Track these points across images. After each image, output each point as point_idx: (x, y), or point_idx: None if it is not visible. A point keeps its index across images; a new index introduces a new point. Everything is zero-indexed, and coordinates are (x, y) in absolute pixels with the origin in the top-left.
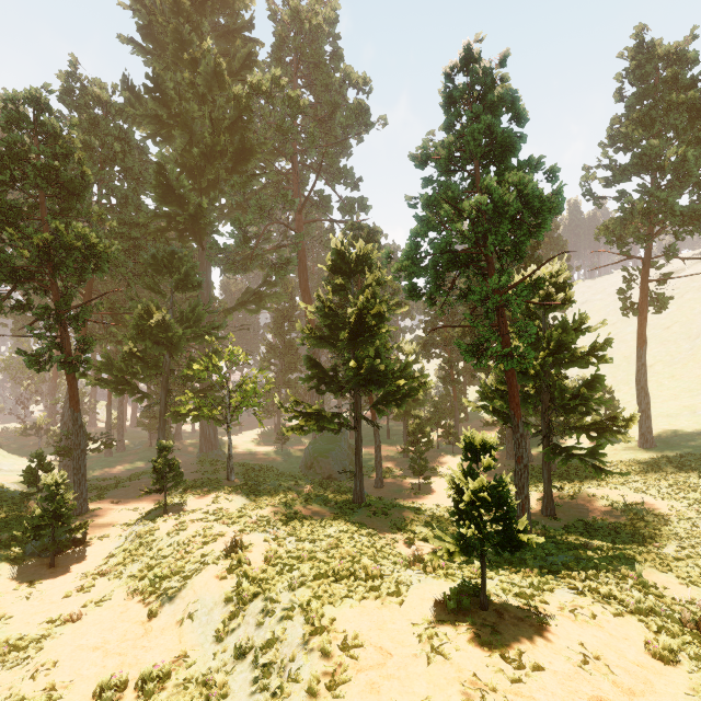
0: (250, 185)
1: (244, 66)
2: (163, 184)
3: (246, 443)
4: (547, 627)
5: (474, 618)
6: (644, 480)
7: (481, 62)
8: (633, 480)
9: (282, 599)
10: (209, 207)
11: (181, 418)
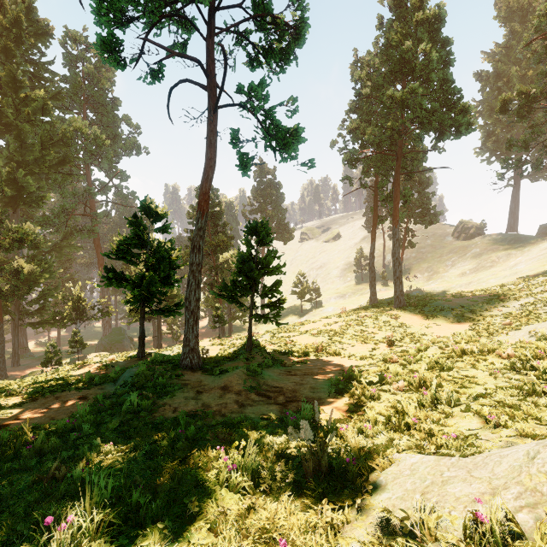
0: (67, 182)
1: (55, 97)
2: (11, 179)
3: (37, 349)
4: (230, 337)
5: (218, 338)
6: (260, 327)
7: (211, 194)
8: (257, 328)
9: (174, 349)
10: (36, 191)
11: (39, 326)
